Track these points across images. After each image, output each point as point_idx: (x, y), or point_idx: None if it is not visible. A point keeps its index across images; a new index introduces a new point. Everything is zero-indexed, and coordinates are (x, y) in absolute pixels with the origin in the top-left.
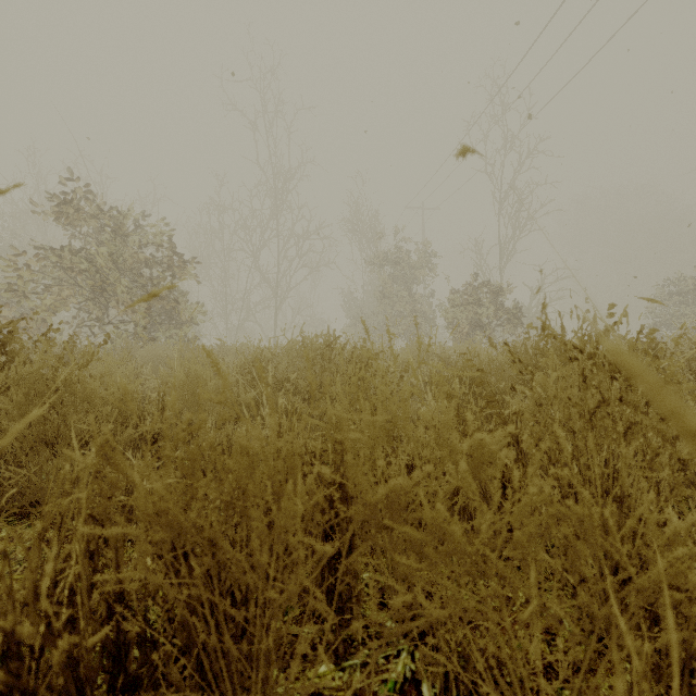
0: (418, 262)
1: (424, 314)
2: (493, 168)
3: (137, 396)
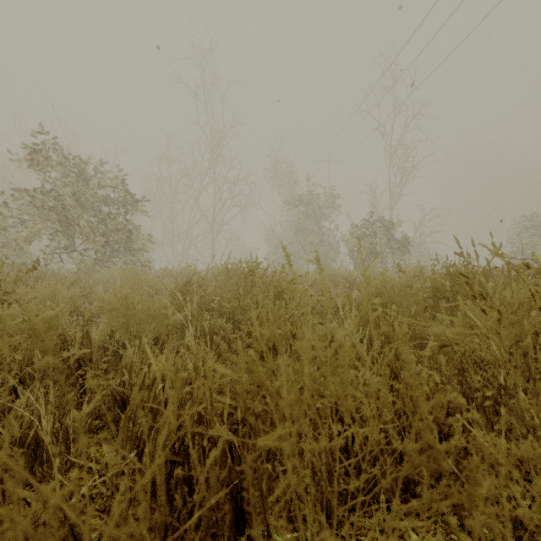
0: (325, 202)
1: (330, 244)
2: (384, 128)
3: (57, 322)
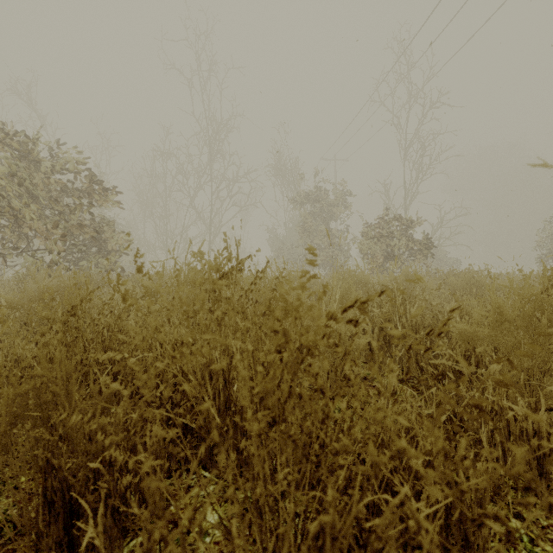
0: (334, 200)
1: (340, 247)
2: (399, 119)
3: None
